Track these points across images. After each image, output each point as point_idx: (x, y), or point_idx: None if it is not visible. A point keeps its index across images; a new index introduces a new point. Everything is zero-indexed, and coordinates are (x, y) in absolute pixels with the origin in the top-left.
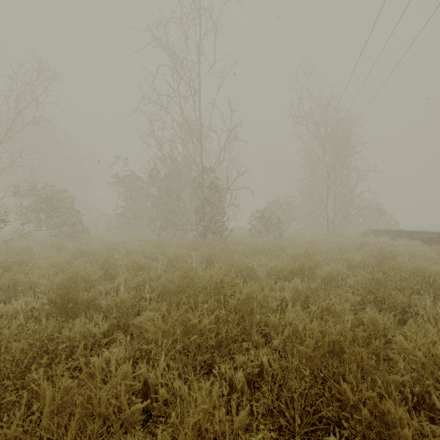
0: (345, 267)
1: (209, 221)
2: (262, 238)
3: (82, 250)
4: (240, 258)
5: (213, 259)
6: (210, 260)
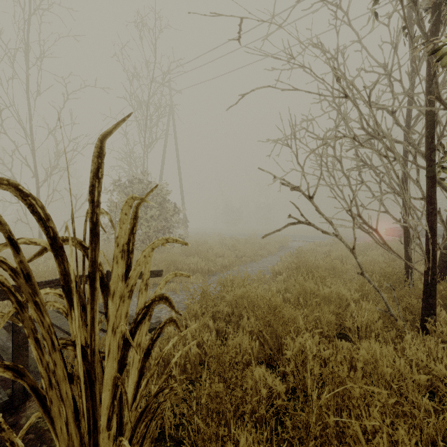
0: None
1: None
2: None
3: None
4: None
5: None
6: None
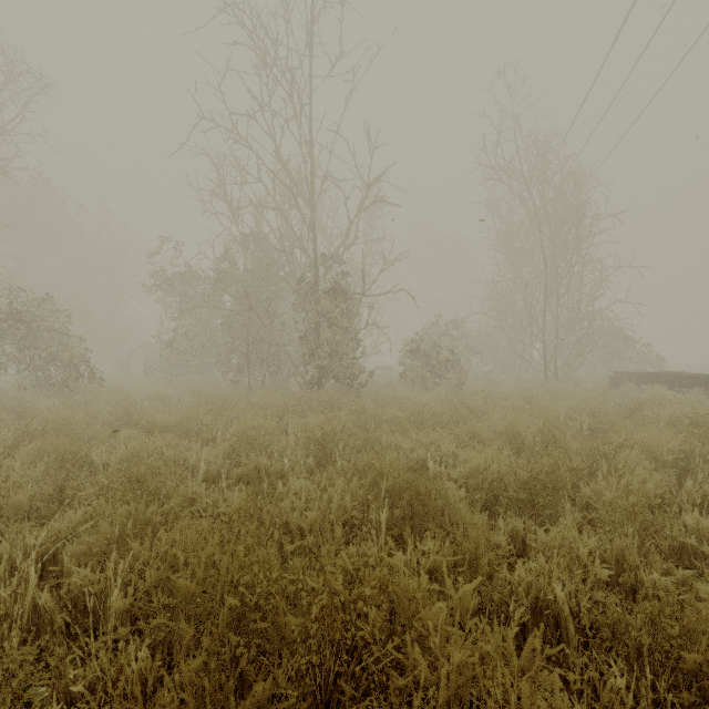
0: (647, 467)
1: (328, 356)
2: (426, 389)
3: (53, 420)
4: (393, 437)
5: (332, 444)
6: (325, 445)
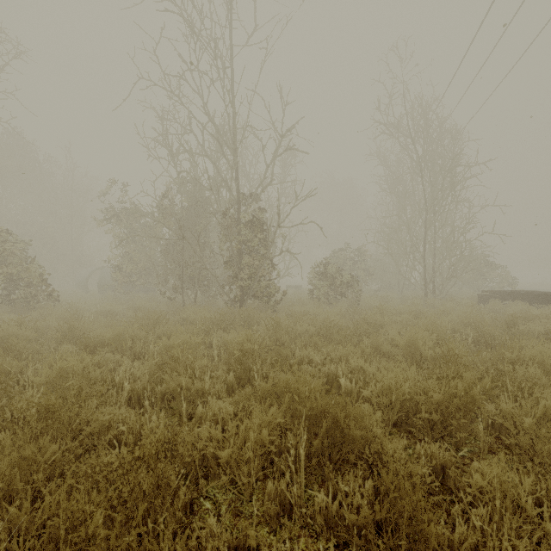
0: (545, 383)
1: (249, 278)
2: (330, 304)
3: (1, 336)
4: (306, 352)
5: (251, 359)
6: (244, 360)
